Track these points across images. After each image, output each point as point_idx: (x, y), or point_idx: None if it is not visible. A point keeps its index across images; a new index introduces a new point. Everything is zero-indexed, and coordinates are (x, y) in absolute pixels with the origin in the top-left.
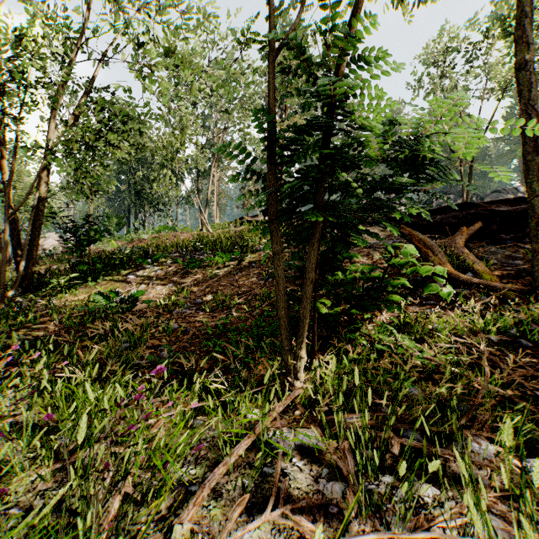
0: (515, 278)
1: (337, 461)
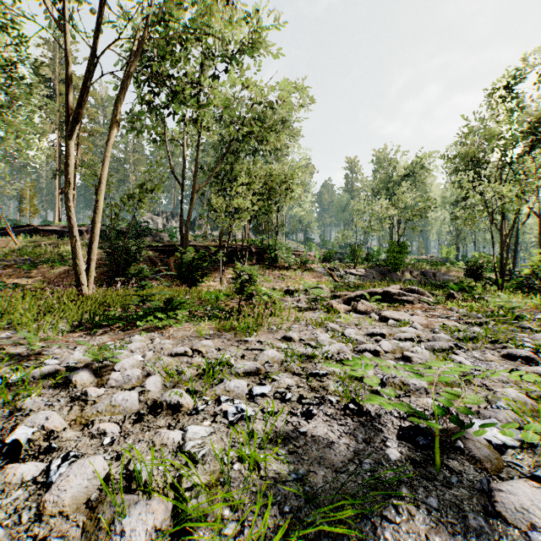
0: None
1: None
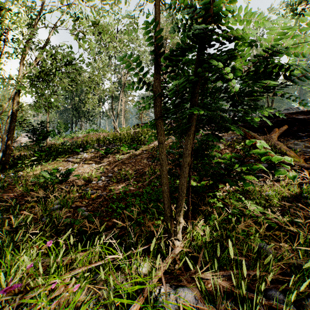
0: None
1: None
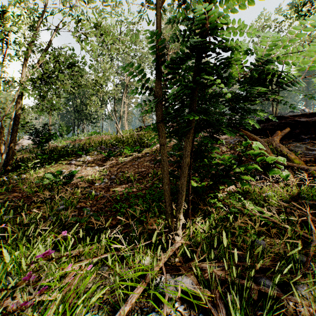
0: (315, 162)
1: (211, 308)
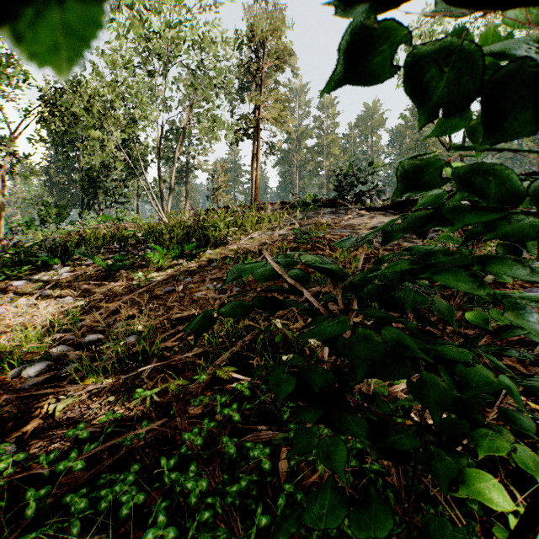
0: None
1: None
